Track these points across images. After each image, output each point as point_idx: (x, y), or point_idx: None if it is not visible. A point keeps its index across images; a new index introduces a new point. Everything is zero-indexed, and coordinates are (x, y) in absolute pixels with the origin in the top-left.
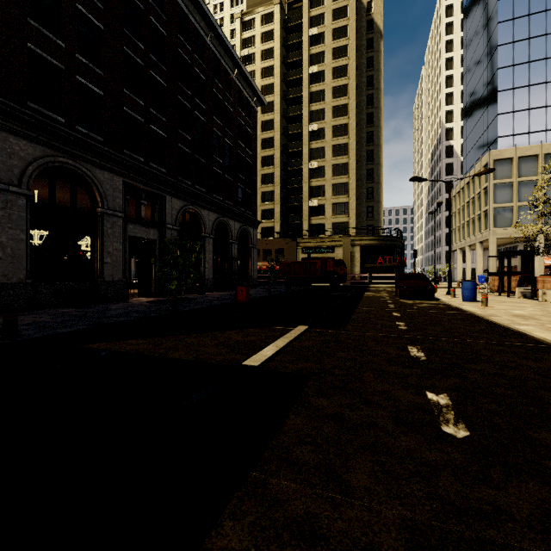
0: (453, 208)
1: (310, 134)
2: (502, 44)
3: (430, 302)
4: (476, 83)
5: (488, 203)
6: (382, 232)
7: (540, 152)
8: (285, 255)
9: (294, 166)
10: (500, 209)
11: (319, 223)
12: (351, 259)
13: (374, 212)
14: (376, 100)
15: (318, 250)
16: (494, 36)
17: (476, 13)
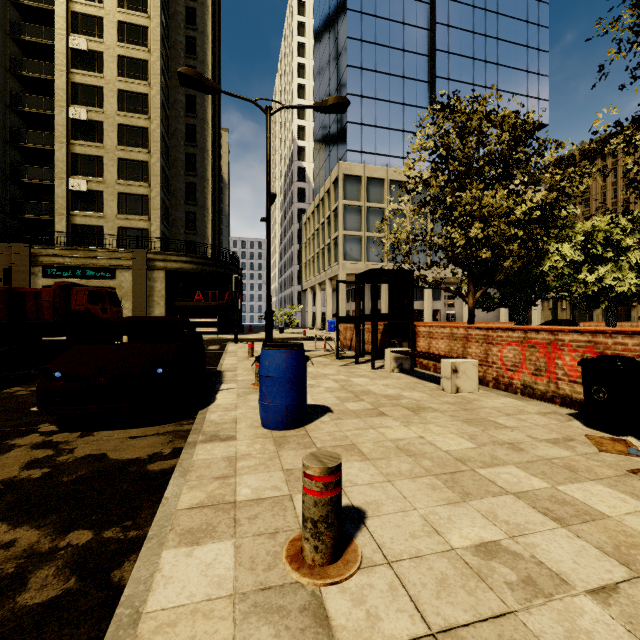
0: (304, 238)
1: (72, 55)
2: (351, 37)
3: (116, 455)
4: (326, 87)
5: (338, 228)
6: (204, 252)
7: (386, 177)
8: (1, 278)
9: (38, 107)
10: (350, 238)
11: (92, 224)
12: (149, 292)
13: (198, 222)
14: (201, 49)
15: (82, 272)
16: (344, 26)
17: (326, 1)
